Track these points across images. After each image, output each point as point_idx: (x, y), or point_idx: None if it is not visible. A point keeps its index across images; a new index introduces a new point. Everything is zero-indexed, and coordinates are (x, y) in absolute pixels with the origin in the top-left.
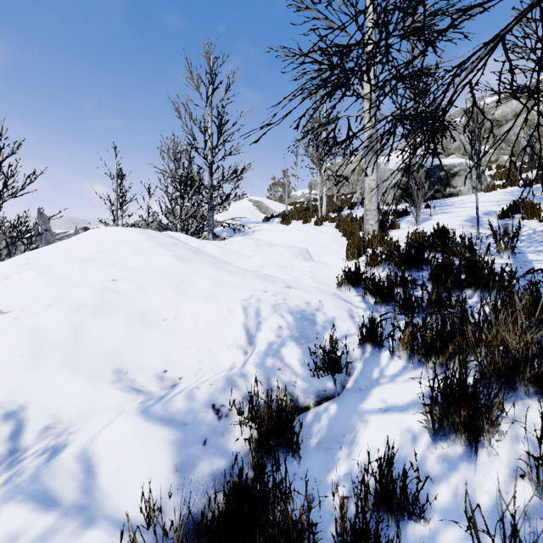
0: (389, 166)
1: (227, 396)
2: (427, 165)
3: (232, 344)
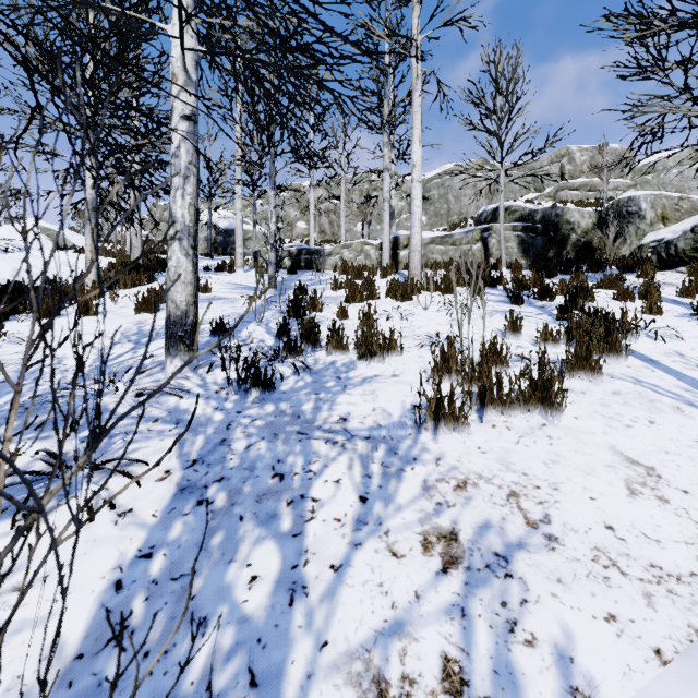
0: (203, 221)
1: (4, 282)
2: (230, 227)
3: (6, 277)
